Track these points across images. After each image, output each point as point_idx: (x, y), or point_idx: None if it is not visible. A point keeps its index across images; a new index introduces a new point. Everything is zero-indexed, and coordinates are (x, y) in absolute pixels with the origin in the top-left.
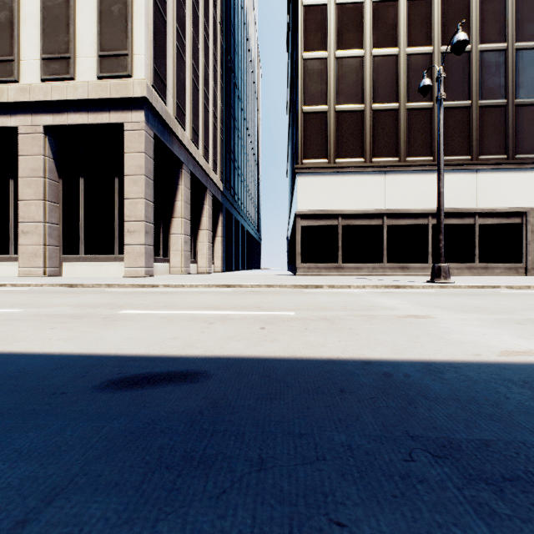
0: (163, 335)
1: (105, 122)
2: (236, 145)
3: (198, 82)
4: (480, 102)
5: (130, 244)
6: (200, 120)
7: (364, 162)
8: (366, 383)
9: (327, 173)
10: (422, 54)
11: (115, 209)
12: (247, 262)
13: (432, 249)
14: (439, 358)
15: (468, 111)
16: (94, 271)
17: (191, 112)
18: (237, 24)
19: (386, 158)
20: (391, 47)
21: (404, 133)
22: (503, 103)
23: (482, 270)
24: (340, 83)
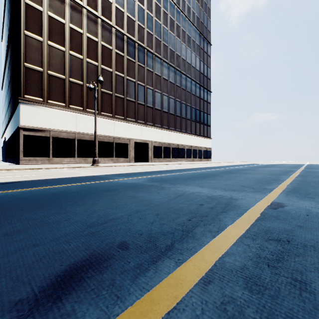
0: None
1: None
2: None
3: None
4: (115, 94)
5: None
6: None
7: (65, 106)
8: (59, 179)
9: (42, 107)
10: (94, 64)
11: None
12: None
13: (98, 152)
14: (75, 176)
15: (111, 96)
16: None
17: None
18: None
19: (77, 107)
20: (79, 54)
21: (85, 97)
22: (123, 97)
23: (116, 161)
24: (51, 59)
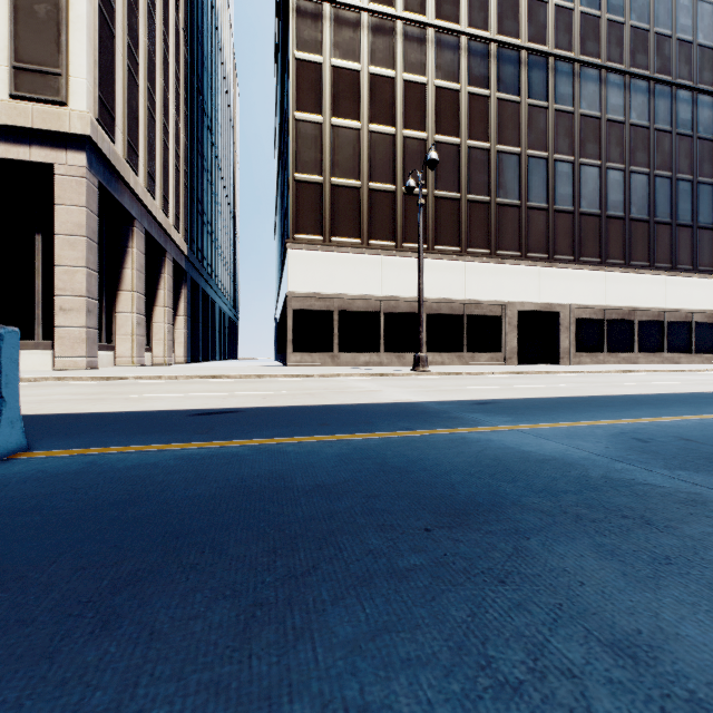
0: (196, 403)
1: (23, 158)
2: (205, 192)
3: (156, 110)
4: (468, 196)
5: (64, 326)
6: (158, 161)
7: (361, 243)
8: (320, 409)
9: (322, 253)
10: (418, 139)
11: (36, 278)
12: (219, 350)
13: (427, 339)
14: (361, 403)
15: (458, 203)
16: None
17: (146, 151)
18: (206, 29)
19: (384, 242)
20: (388, 125)
21: (400, 218)
22: (487, 201)
23: (470, 360)
24: (337, 154)
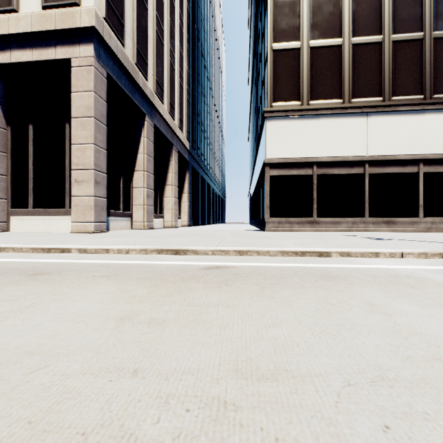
0: None
1: (51, 58)
2: (202, 110)
3: (163, 37)
4: None
5: (78, 195)
6: (165, 76)
7: (342, 103)
8: None
9: (300, 117)
10: None
11: (65, 158)
12: (213, 217)
13: (423, 201)
14: None
15: None
16: (44, 226)
17: (155, 64)
18: None
19: (368, 98)
20: None
21: (389, 69)
22: None
23: None
24: (315, 15)
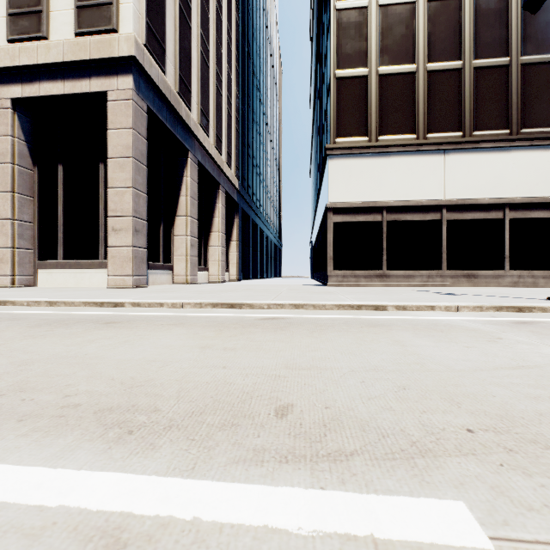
0: None
1: (85, 91)
2: (254, 140)
3: (209, 57)
4: None
5: (115, 245)
6: (211, 103)
7: (416, 139)
8: None
9: (367, 155)
10: None
11: (100, 203)
12: (266, 270)
13: (508, 252)
14: None
15: None
16: (75, 280)
17: (199, 91)
18: (255, 7)
19: (446, 133)
20: None
21: (470, 100)
22: None
23: None
24: (385, 37)
